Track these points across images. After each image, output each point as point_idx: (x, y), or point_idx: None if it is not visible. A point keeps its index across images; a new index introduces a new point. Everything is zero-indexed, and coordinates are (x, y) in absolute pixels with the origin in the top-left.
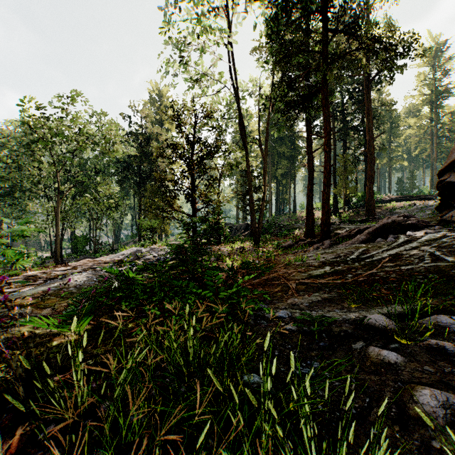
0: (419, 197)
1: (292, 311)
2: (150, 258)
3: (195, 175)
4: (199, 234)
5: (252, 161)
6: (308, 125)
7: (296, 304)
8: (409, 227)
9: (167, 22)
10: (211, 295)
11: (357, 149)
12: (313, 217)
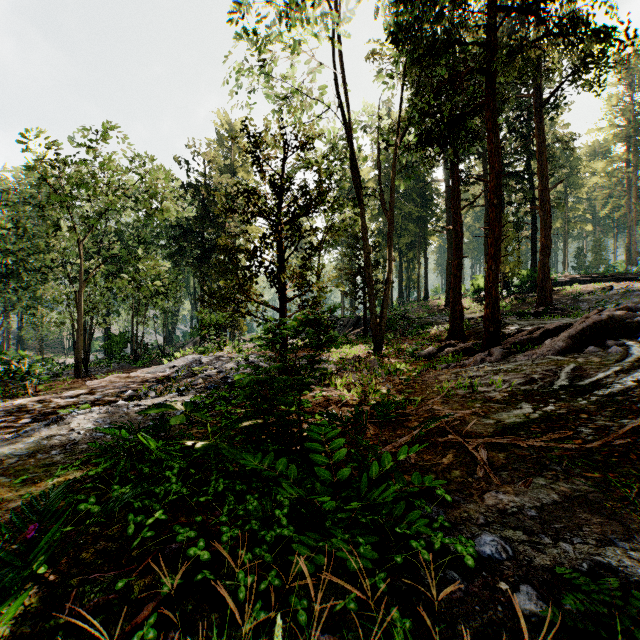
0: (614, 276)
1: (507, 534)
2: (212, 375)
3: (283, 242)
4: (294, 347)
5: (368, 223)
6: (454, 168)
7: (509, 512)
8: (638, 326)
9: (239, 5)
10: (327, 499)
11: (520, 206)
12: (462, 308)
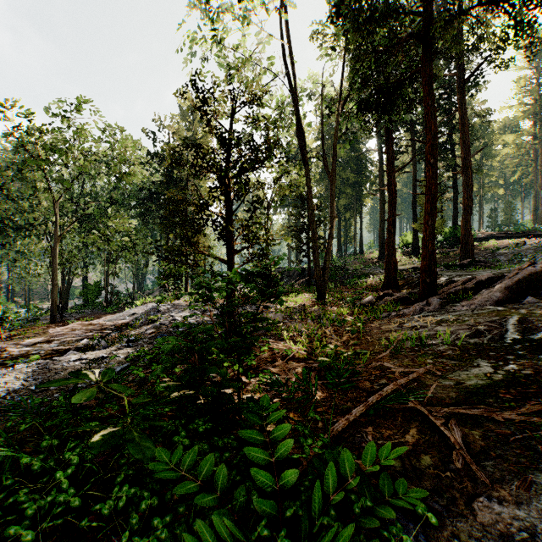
0: (524, 233)
1: None
2: (166, 323)
3: (232, 196)
4: (234, 303)
5: (312, 185)
6: (389, 135)
7: (517, 538)
8: None
9: None
10: None
11: (444, 172)
12: (396, 261)
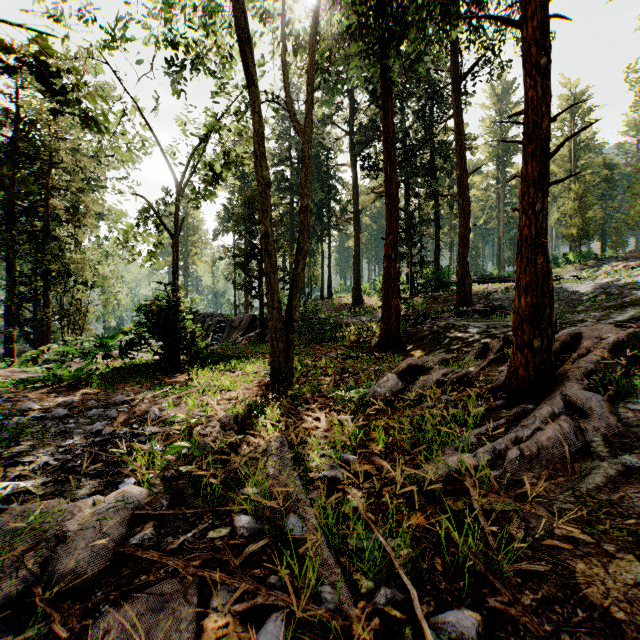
0: (501, 279)
1: None
2: None
3: None
4: None
5: None
6: (388, 105)
7: None
8: None
9: None
10: None
11: (427, 200)
12: (399, 304)
